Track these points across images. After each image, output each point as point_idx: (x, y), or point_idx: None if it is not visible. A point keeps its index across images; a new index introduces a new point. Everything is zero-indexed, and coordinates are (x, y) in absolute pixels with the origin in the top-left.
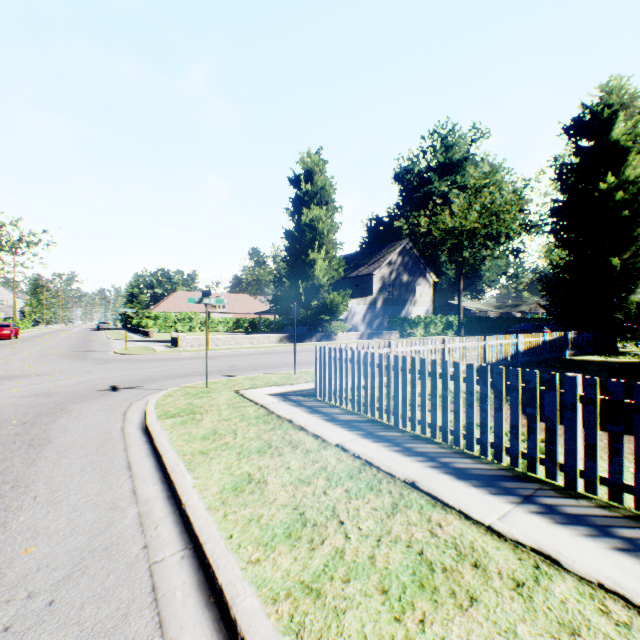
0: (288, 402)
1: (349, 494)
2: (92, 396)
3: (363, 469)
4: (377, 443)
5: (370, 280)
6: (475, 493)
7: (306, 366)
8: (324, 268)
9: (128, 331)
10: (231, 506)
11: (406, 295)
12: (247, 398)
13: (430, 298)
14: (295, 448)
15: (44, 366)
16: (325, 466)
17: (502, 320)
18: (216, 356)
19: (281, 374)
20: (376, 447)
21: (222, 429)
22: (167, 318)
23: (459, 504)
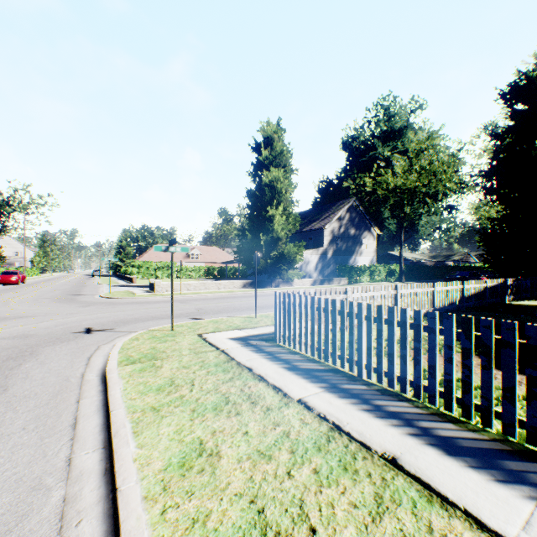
0: (248, 347)
1: (319, 477)
2: (65, 338)
3: (332, 437)
4: (343, 399)
5: (322, 233)
6: (476, 479)
7: (266, 309)
8: (282, 223)
9: (117, 277)
10: (173, 495)
11: (353, 246)
12: (209, 342)
13: (374, 249)
14: (254, 405)
15: (35, 308)
16: (288, 431)
17: (438, 268)
18: (186, 300)
19: (243, 317)
20: (343, 405)
21: (179, 378)
22: (149, 267)
23: (462, 499)
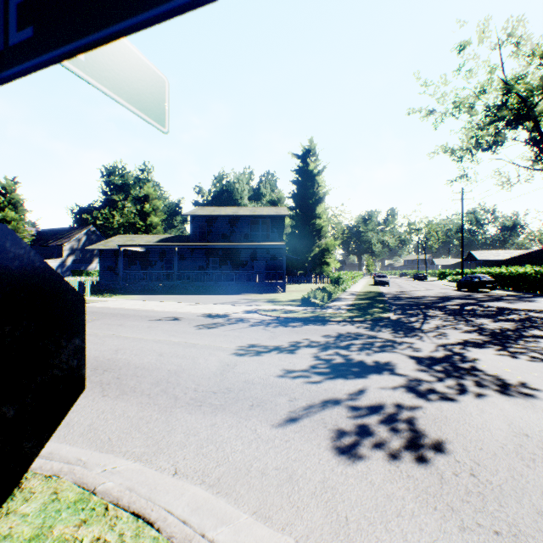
0: None
1: None
2: None
3: None
4: None
5: (63, 248)
6: None
7: None
8: None
9: None
10: None
11: (92, 257)
12: None
13: None
14: None
15: None
16: None
17: None
18: None
19: None
20: None
21: None
22: None
23: None
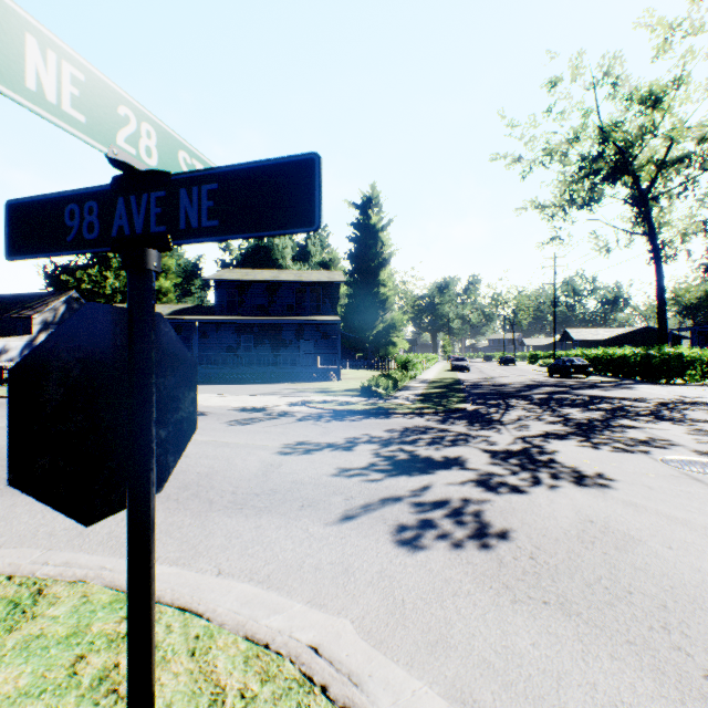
0: None
1: None
2: None
3: None
4: None
5: (32, 322)
6: None
7: None
8: None
9: None
10: None
11: None
12: None
13: None
14: None
15: None
16: None
17: None
18: None
19: None
20: None
21: None
22: None
23: None
